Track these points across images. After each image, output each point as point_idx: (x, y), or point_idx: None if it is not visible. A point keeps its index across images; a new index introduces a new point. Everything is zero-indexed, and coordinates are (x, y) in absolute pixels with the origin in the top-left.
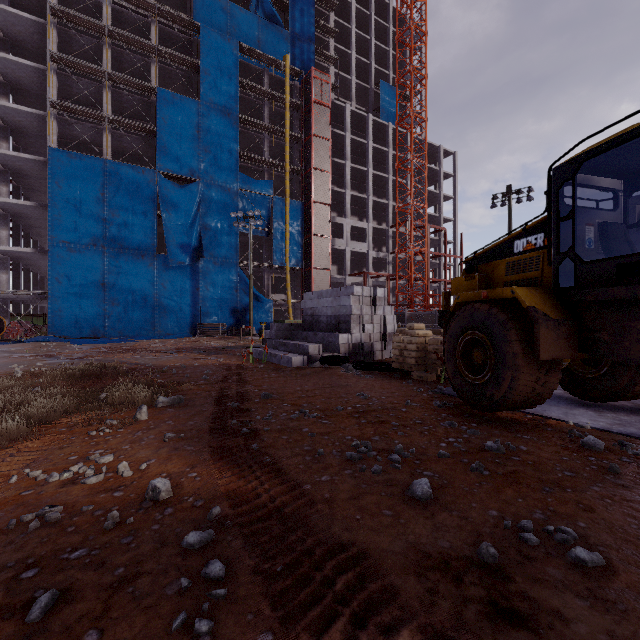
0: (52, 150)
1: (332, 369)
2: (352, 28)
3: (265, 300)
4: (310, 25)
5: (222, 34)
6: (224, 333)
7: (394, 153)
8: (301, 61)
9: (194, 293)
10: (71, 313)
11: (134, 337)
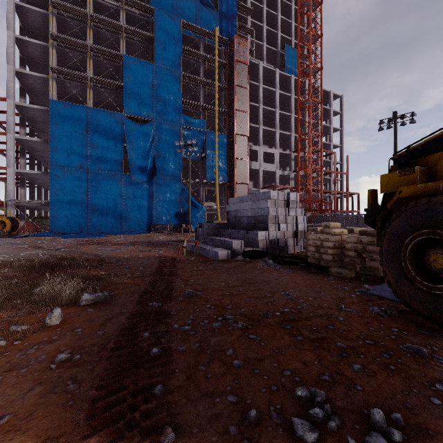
0: (52, 101)
1: (253, 263)
2: (264, 7)
3: (200, 206)
4: (233, 6)
5: (169, 14)
6: (171, 230)
7: (295, 97)
8: (226, 33)
9: (150, 201)
10: (65, 216)
11: (107, 233)
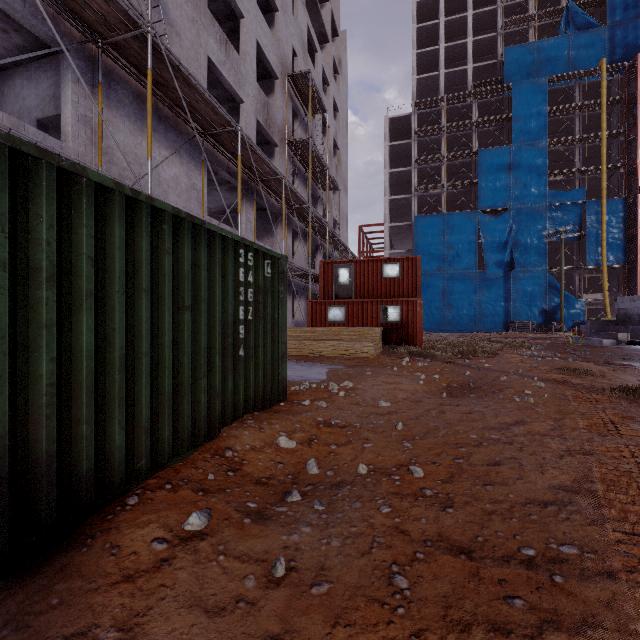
0: (416, 217)
1: (635, 347)
2: None
3: (576, 300)
4: (636, 0)
5: (531, 80)
6: (533, 329)
7: None
8: (623, 46)
9: (506, 298)
10: (426, 315)
11: (465, 330)
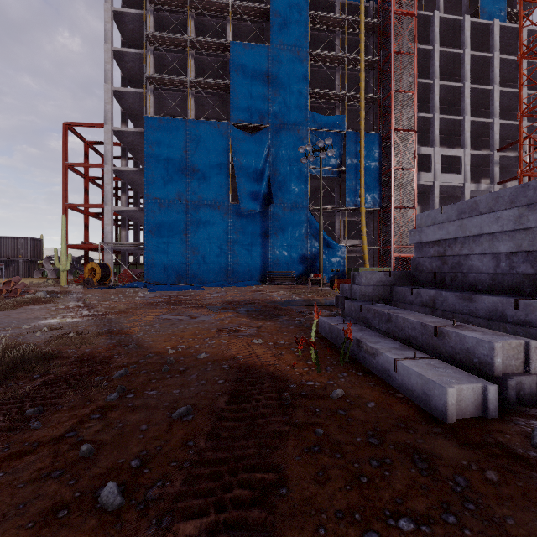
0: (147, 119)
1: None
2: None
3: (337, 246)
4: None
5: None
6: (293, 281)
7: (501, 57)
8: None
9: (264, 240)
10: (161, 261)
11: (207, 284)
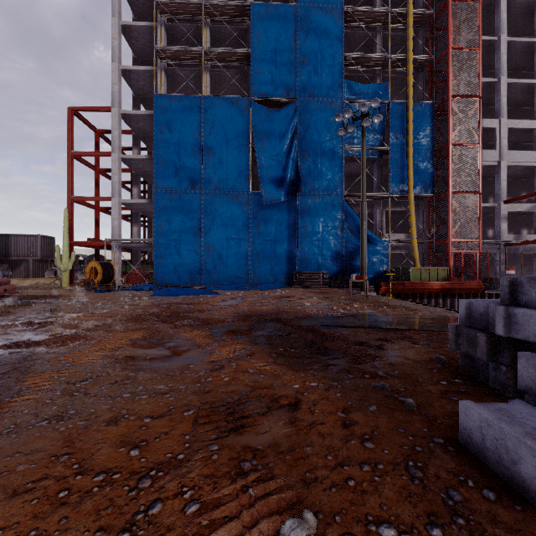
0: (156, 97)
1: None
2: None
3: (378, 241)
4: None
5: None
6: (325, 284)
7: None
8: None
9: (290, 235)
10: (172, 260)
11: (223, 287)
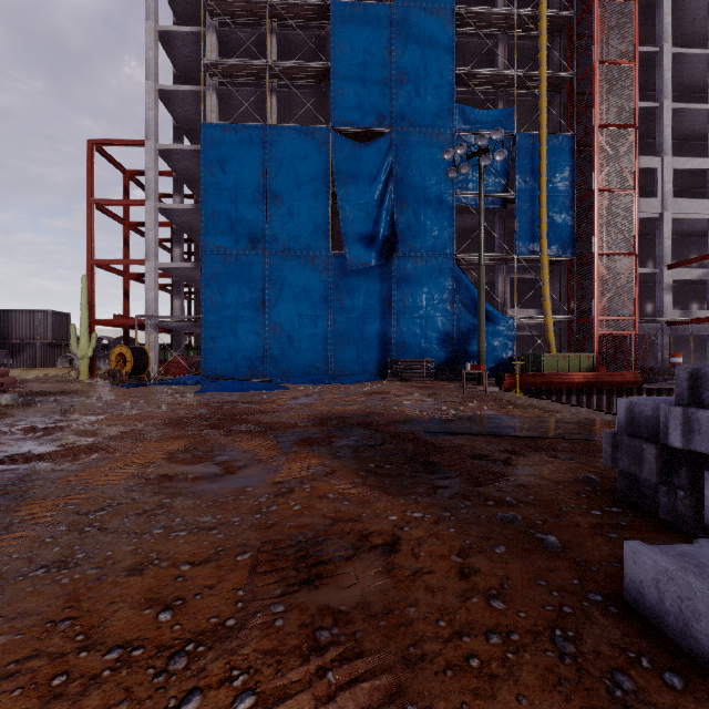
0: (205, 127)
1: None
2: None
3: (501, 318)
4: None
5: None
6: (430, 375)
7: None
8: None
9: (383, 311)
10: (226, 344)
11: (293, 380)
